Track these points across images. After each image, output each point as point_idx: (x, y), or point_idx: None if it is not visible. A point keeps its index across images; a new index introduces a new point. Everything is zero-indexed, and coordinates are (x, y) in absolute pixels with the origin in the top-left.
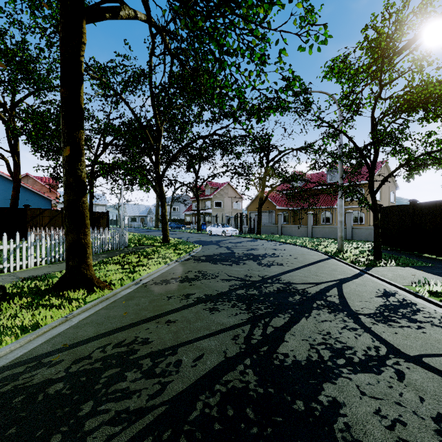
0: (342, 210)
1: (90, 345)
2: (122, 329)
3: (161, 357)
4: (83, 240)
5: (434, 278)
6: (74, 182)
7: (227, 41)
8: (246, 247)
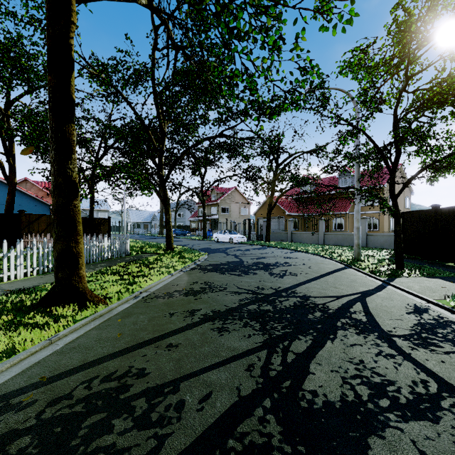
0: (359, 216)
1: (73, 379)
2: (114, 356)
3: (160, 396)
4: (75, 249)
5: None
6: (63, 183)
7: (238, 21)
8: (255, 255)
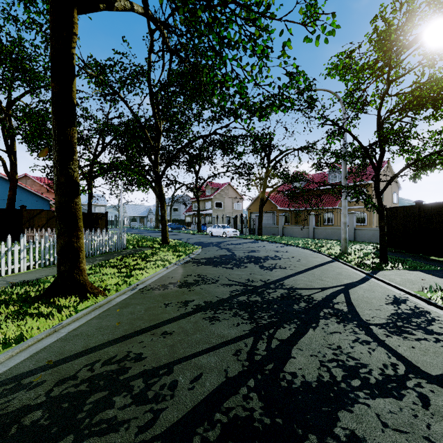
0: (346, 212)
1: (77, 362)
2: (114, 343)
3: (155, 377)
4: (76, 244)
5: None
6: (65, 182)
7: (228, 32)
8: (247, 249)
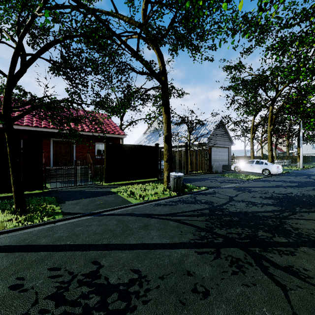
0: None
1: None
2: None
3: None
4: None
5: (107, 197)
6: None
7: None
8: None
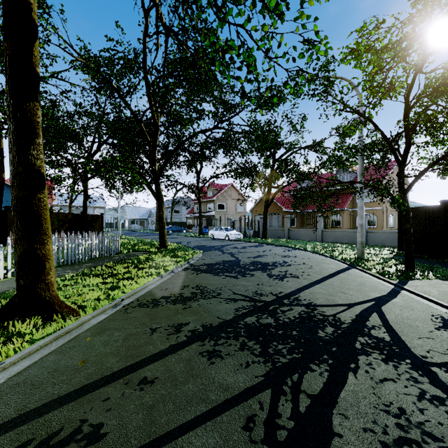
0: (362, 212)
1: None
2: (65, 401)
3: None
4: (40, 251)
5: None
6: (24, 172)
7: None
8: (252, 253)
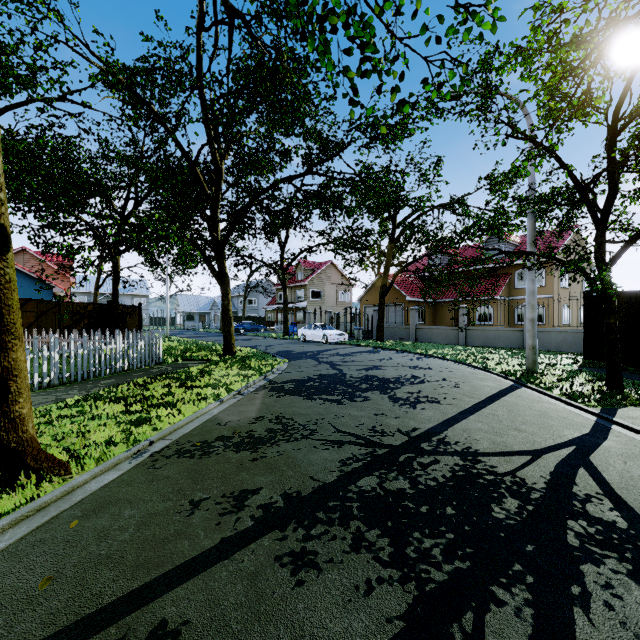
0: (534, 300)
1: None
2: None
3: None
4: None
5: None
6: None
7: None
8: (363, 363)
